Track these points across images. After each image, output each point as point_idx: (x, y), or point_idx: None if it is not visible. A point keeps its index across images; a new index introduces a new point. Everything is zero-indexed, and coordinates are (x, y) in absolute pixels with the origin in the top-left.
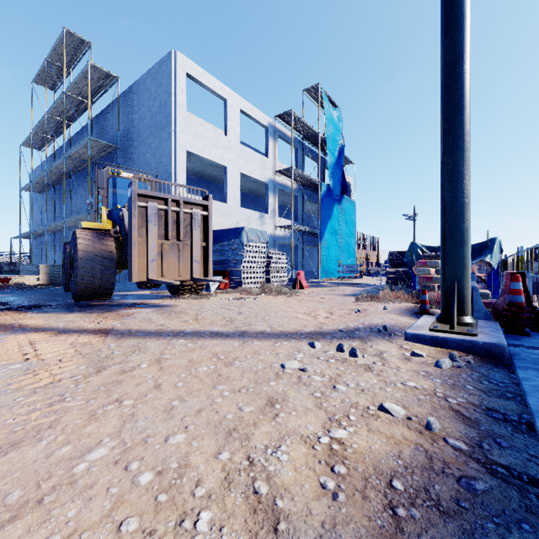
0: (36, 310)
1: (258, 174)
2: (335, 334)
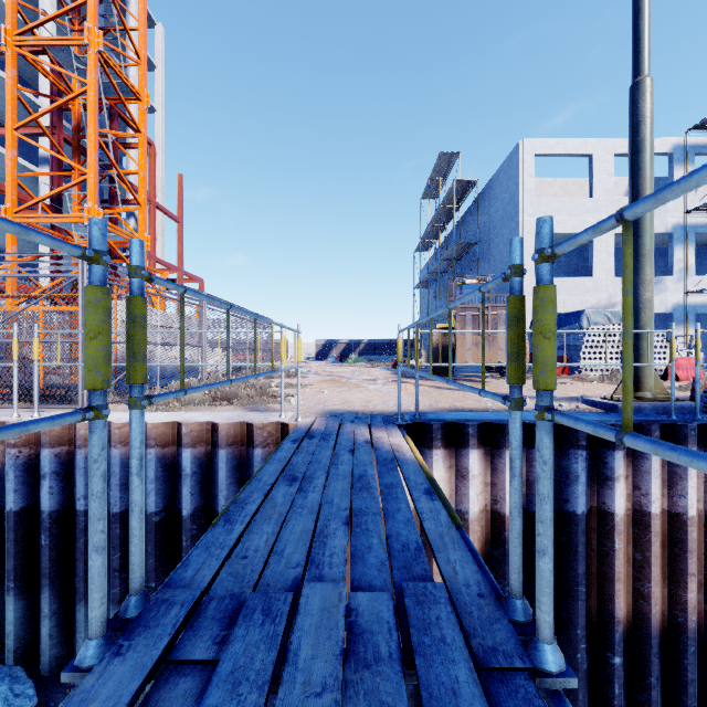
0: (413, 378)
1: None
2: None
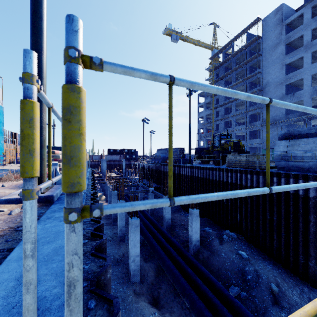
0: None
1: None
2: None
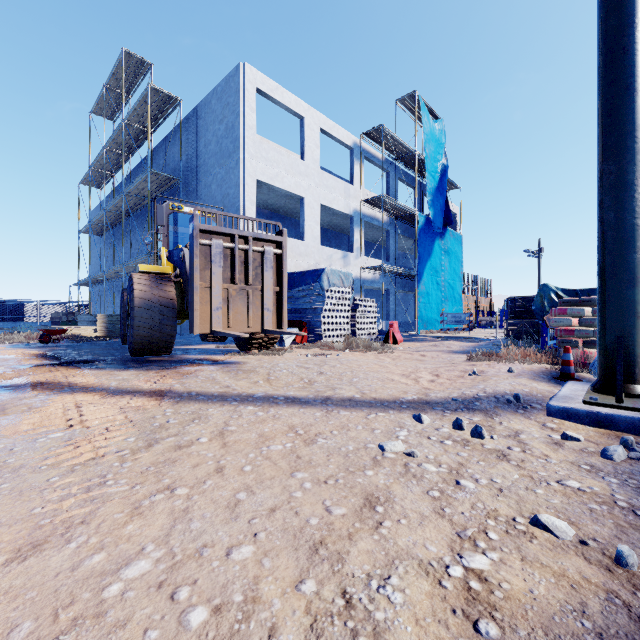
0: (90, 366)
1: (341, 205)
2: (447, 405)
